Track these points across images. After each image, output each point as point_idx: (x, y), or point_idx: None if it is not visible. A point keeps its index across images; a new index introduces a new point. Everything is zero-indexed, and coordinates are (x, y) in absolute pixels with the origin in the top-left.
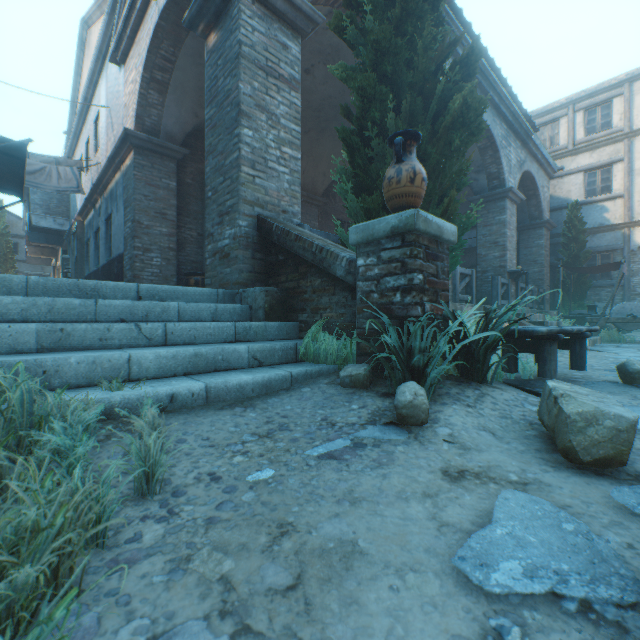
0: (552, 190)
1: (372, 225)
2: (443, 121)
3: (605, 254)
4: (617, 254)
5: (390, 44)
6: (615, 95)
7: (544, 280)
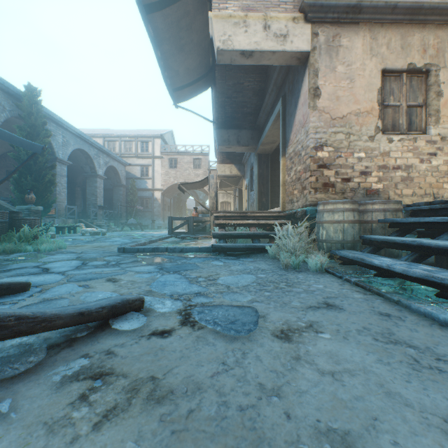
0: (130, 170)
1: (22, 207)
2: (45, 180)
3: (147, 199)
4: (150, 200)
5: (29, 163)
6: (150, 141)
7: (123, 208)
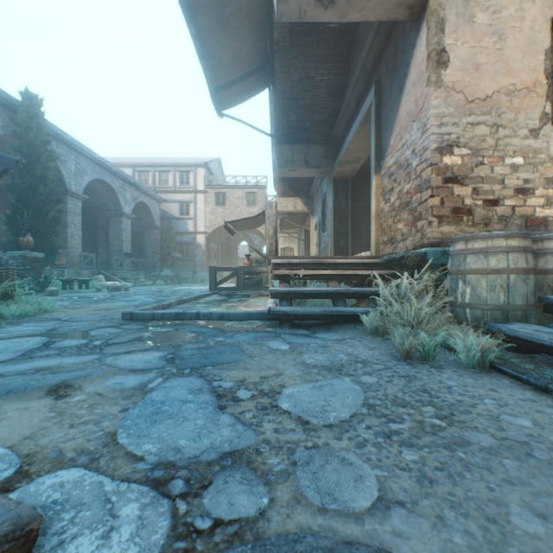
0: (167, 208)
1: (15, 253)
2: (48, 218)
3: (188, 245)
4: (192, 246)
5: (26, 194)
6: (191, 170)
7: (156, 256)
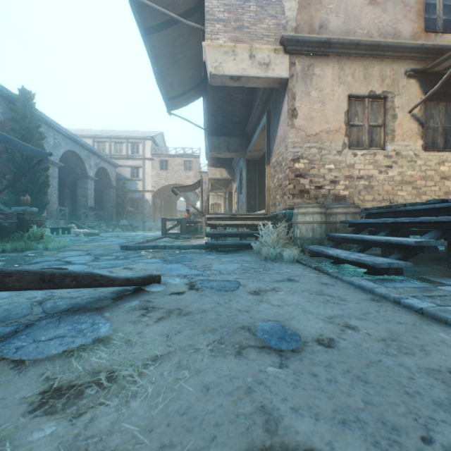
0: (121, 171)
1: (18, 208)
2: (39, 182)
3: (138, 201)
4: (141, 201)
5: (24, 165)
6: (140, 142)
7: (113, 209)
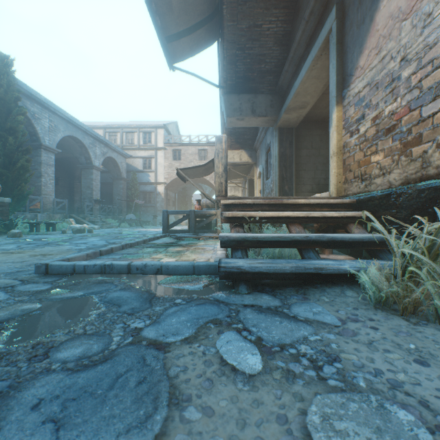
0: (132, 163)
1: None
2: (17, 166)
3: (150, 193)
4: (153, 194)
5: None
6: (152, 131)
7: (123, 203)
